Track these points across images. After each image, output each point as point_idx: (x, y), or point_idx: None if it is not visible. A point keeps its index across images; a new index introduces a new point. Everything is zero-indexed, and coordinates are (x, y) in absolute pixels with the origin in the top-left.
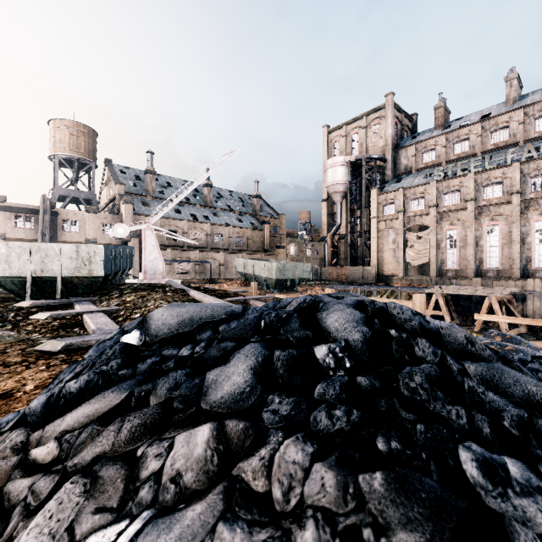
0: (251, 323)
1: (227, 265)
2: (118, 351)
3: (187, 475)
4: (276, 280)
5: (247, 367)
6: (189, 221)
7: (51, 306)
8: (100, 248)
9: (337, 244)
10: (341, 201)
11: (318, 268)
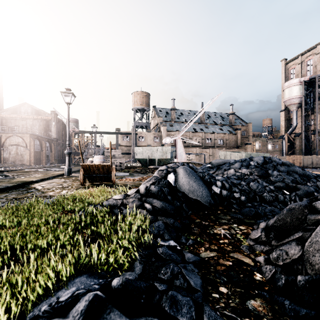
0: (237, 161)
1: (213, 155)
2: (208, 167)
3: (231, 172)
4: None
5: (238, 164)
6: (192, 132)
7: (157, 168)
8: (169, 148)
9: (293, 140)
10: (296, 110)
11: (277, 156)
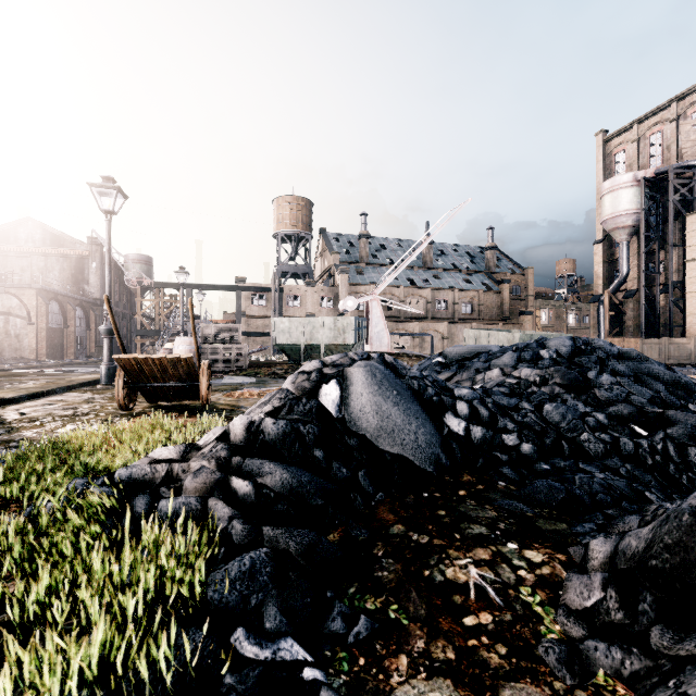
0: (508, 348)
1: (452, 338)
2: (437, 364)
3: (493, 378)
4: None
5: (509, 357)
6: (406, 287)
7: None
8: (351, 320)
9: (621, 305)
10: (628, 241)
11: None
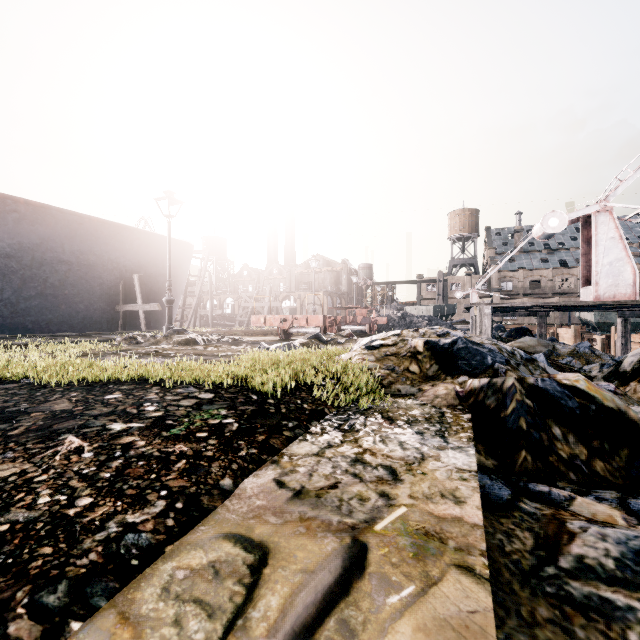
0: None
1: None
2: None
3: None
4: (597, 323)
5: None
6: (554, 269)
7: None
8: (432, 307)
9: None
10: None
11: None
